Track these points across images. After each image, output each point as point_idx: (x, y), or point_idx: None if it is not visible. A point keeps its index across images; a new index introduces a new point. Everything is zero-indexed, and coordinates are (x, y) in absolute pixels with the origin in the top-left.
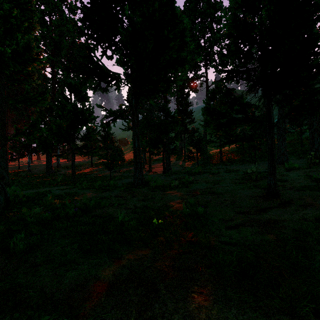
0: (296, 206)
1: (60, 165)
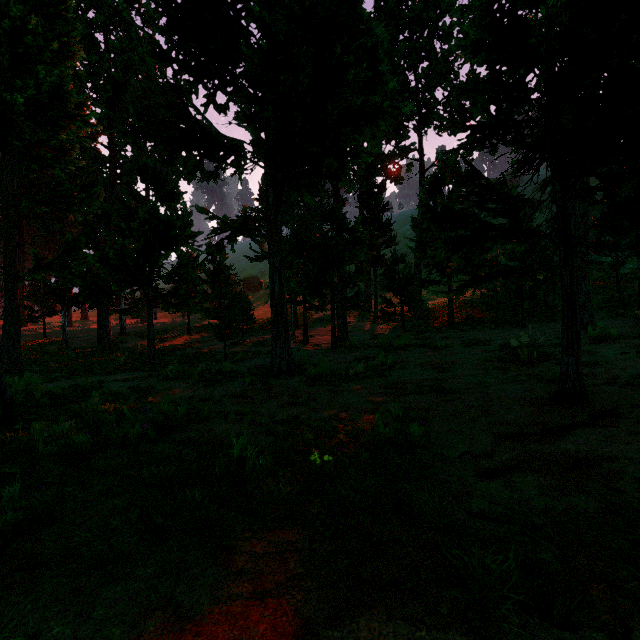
0: (631, 423)
1: (127, 331)
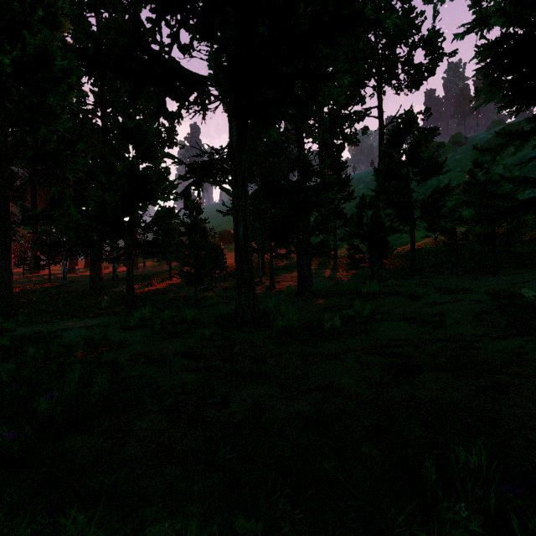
0: None
1: (119, 277)
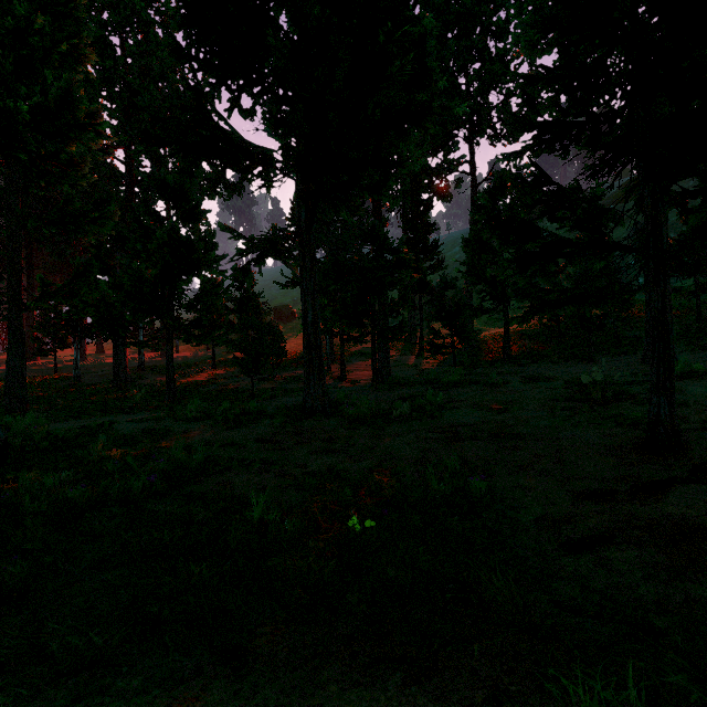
0: None
1: (145, 365)
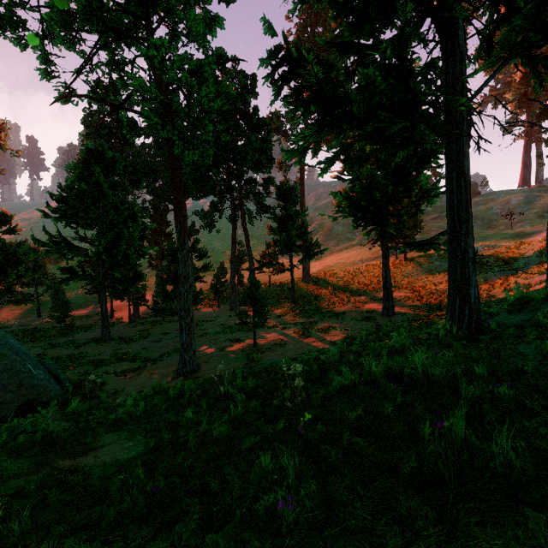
0: None
1: None
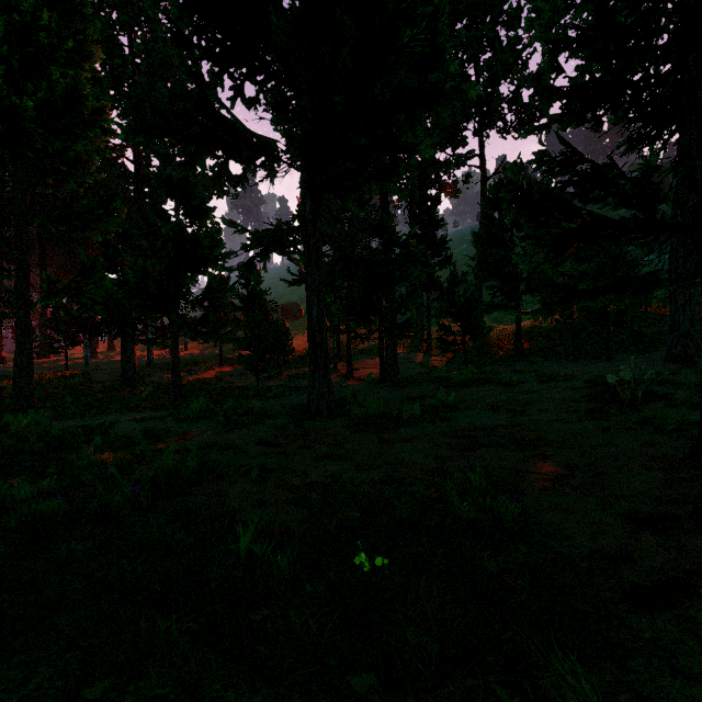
0: None
1: (154, 363)
